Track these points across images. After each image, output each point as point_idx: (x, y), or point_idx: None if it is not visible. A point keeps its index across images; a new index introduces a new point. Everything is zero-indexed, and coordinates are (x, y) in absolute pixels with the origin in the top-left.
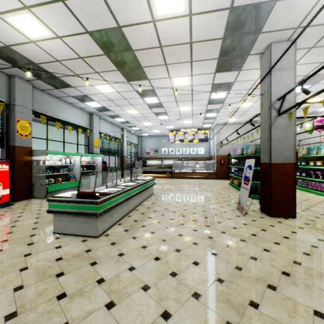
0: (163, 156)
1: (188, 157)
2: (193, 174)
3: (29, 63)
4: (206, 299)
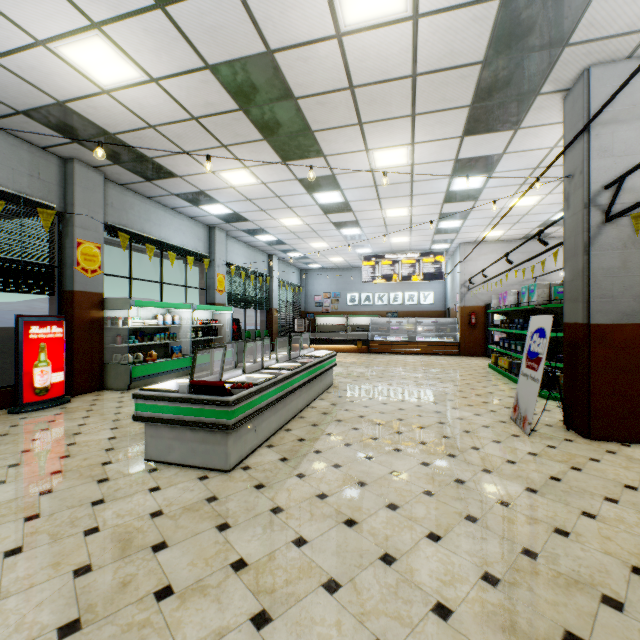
0: (350, 309)
1: (399, 310)
2: (411, 345)
3: (98, 133)
4: (465, 622)
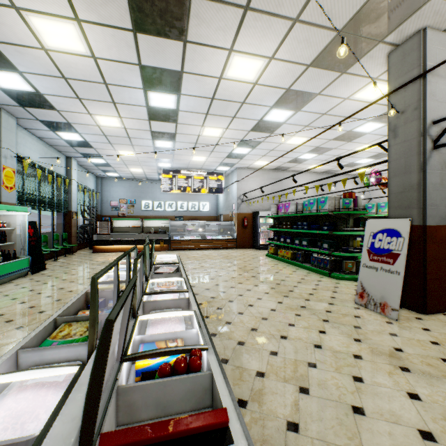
0: (145, 214)
1: (185, 215)
2: (203, 242)
3: None
4: None
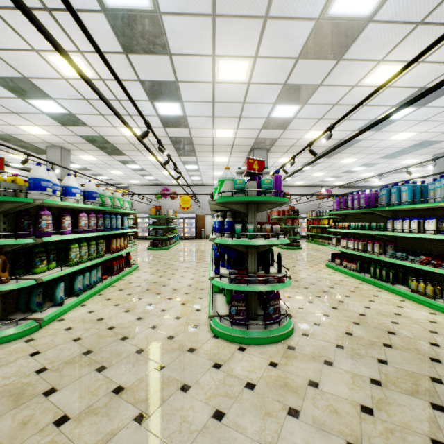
0: None
1: None
2: None
3: None
4: None
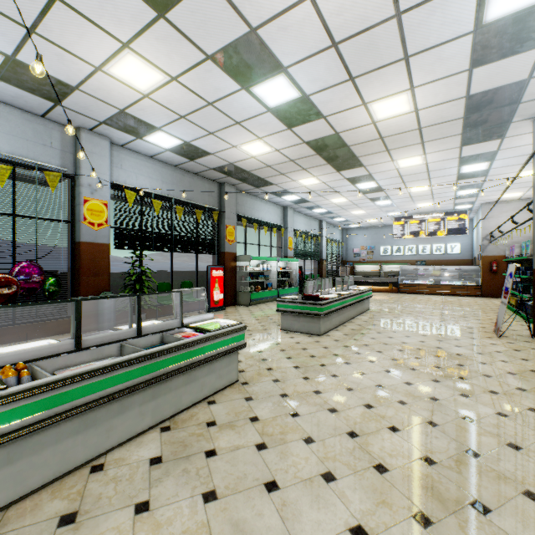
0: (383, 259)
1: (427, 259)
2: (435, 287)
3: (242, 172)
4: (421, 371)
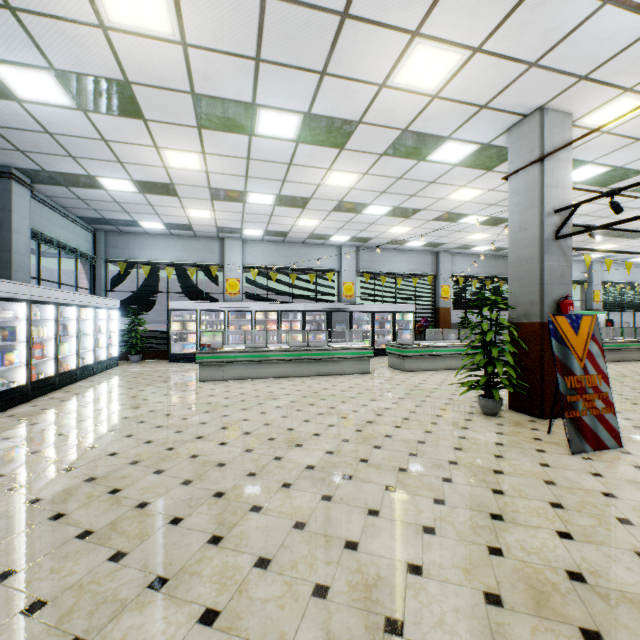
0: None
1: None
2: None
3: None
4: None
